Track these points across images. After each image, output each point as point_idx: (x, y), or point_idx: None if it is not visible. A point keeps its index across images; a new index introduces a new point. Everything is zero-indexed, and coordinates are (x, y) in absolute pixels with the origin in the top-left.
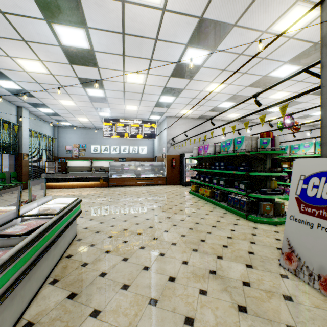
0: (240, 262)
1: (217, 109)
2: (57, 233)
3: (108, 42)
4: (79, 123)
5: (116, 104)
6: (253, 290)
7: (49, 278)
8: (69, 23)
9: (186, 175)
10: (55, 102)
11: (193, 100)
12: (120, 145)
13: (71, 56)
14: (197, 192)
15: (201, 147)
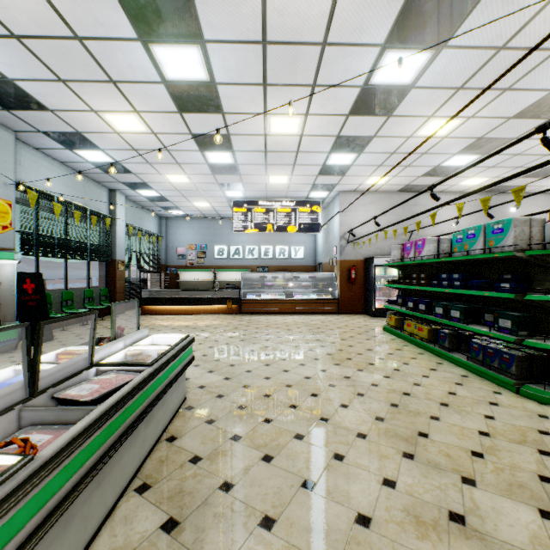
0: (522, 501)
1: (439, 171)
2: (150, 400)
3: (238, 64)
4: (196, 211)
5: (253, 176)
6: None
7: (136, 479)
8: (176, 38)
9: (377, 297)
10: (161, 179)
11: (391, 158)
12: (260, 245)
13: (181, 98)
14: (400, 330)
15: (408, 245)
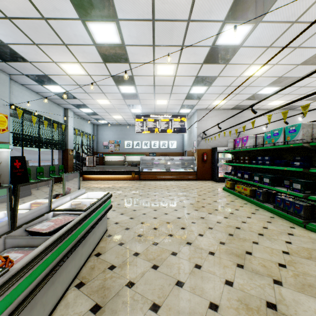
0: (311, 295)
1: (256, 97)
2: (84, 231)
3: (138, 33)
4: (114, 121)
5: (147, 100)
6: None
7: (76, 279)
8: (101, 18)
9: (219, 170)
10: (94, 102)
11: (227, 89)
12: (151, 140)
13: (105, 54)
14: (233, 190)
15: (237, 140)
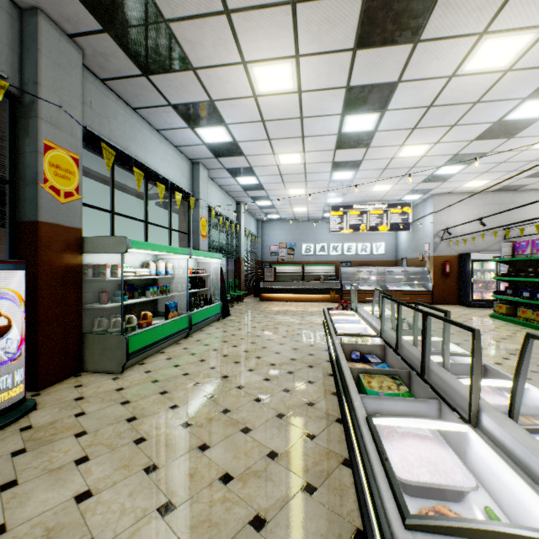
0: None
1: None
2: None
3: (401, 119)
4: (291, 214)
5: (361, 186)
6: None
7: None
8: (366, 111)
9: (473, 289)
10: (282, 192)
11: (498, 166)
12: (343, 243)
13: (343, 141)
14: (511, 317)
15: (522, 243)
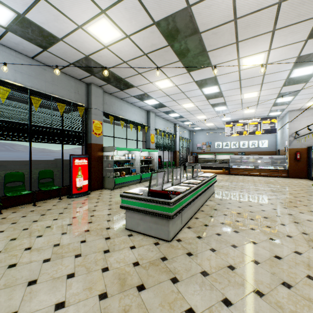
0: None
1: None
2: (210, 184)
3: (230, 86)
4: (206, 127)
5: (235, 112)
6: (310, 222)
7: (208, 199)
8: (210, 86)
9: None
10: (194, 118)
11: None
12: (239, 141)
13: (208, 97)
14: None
15: None
